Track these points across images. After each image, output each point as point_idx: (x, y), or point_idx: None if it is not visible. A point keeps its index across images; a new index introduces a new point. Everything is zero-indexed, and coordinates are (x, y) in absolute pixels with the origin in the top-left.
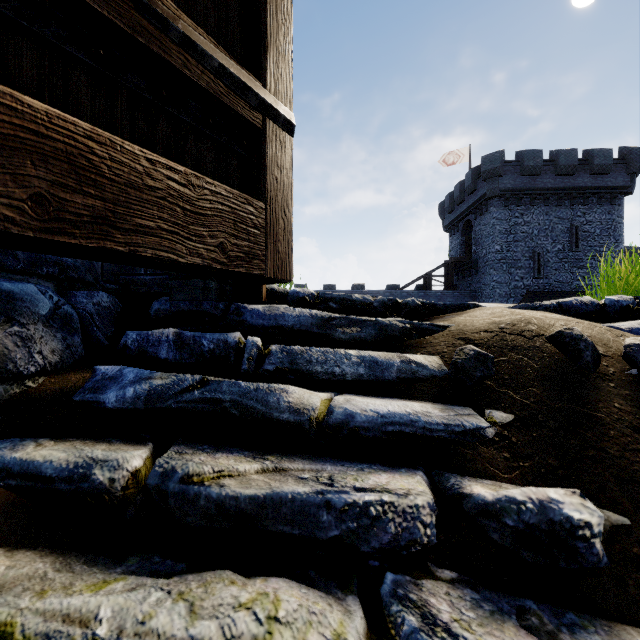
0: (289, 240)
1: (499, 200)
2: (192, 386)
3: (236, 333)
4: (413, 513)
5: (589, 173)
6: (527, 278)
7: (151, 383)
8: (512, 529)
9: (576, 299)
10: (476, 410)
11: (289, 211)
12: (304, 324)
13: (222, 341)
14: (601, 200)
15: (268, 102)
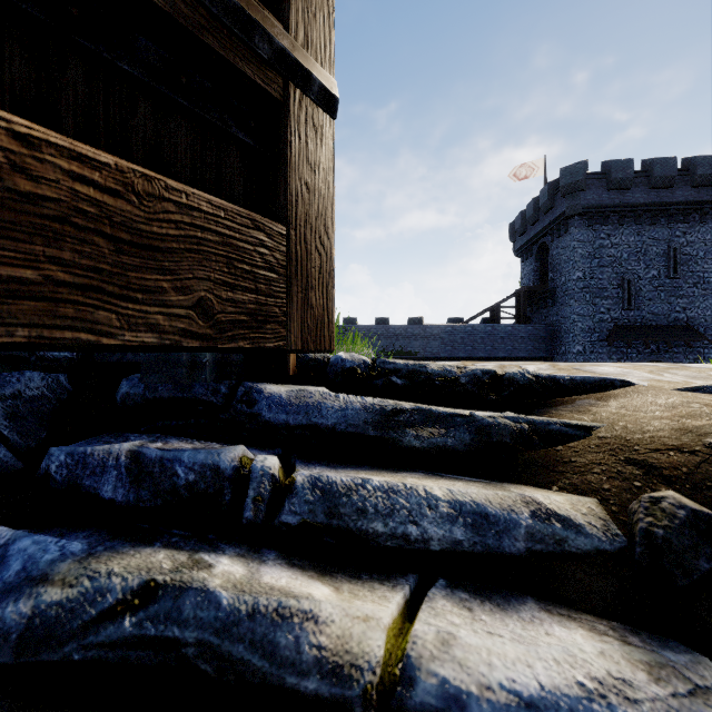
0: (329, 285)
1: (581, 219)
2: (122, 603)
3: (237, 448)
4: None
5: (690, 185)
6: (615, 310)
7: (38, 598)
8: None
9: None
10: None
11: (329, 238)
12: (353, 422)
13: (210, 467)
14: (705, 217)
15: (292, 54)
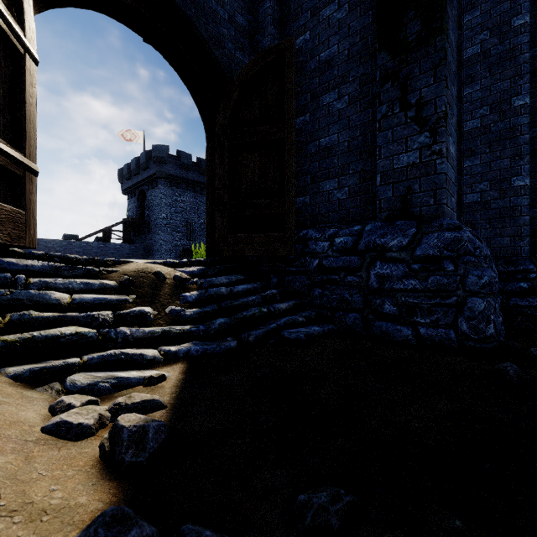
0: (35, 228)
1: (165, 181)
2: (5, 294)
3: (9, 273)
4: (107, 315)
5: None
6: (183, 239)
7: None
8: (132, 316)
9: (169, 260)
10: (127, 296)
11: (35, 214)
12: (46, 269)
13: (3, 277)
14: None
15: (28, 165)
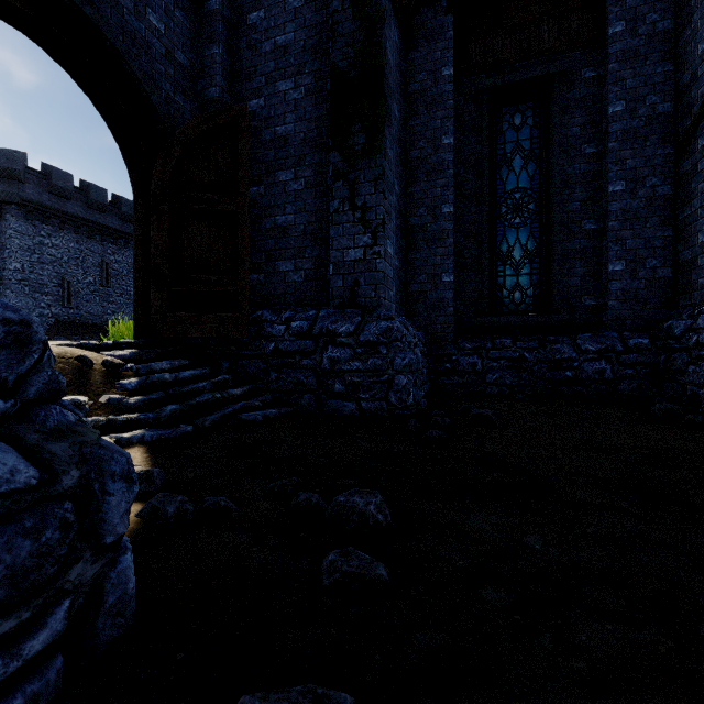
0: None
1: (20, 209)
2: None
3: None
4: None
5: (119, 217)
6: (56, 306)
7: None
8: None
9: (89, 342)
10: None
11: None
12: None
13: None
14: (129, 245)
15: None
